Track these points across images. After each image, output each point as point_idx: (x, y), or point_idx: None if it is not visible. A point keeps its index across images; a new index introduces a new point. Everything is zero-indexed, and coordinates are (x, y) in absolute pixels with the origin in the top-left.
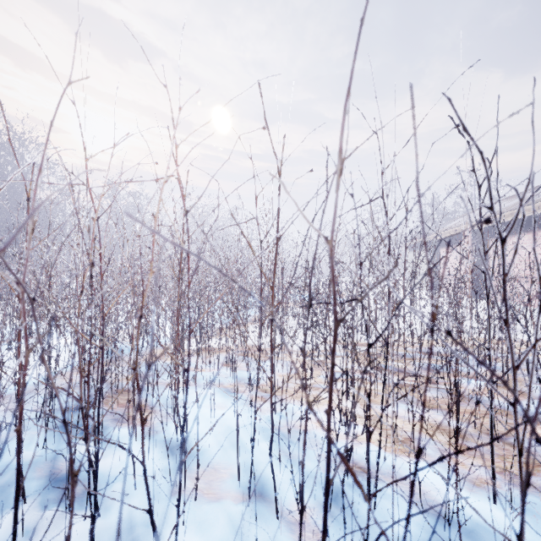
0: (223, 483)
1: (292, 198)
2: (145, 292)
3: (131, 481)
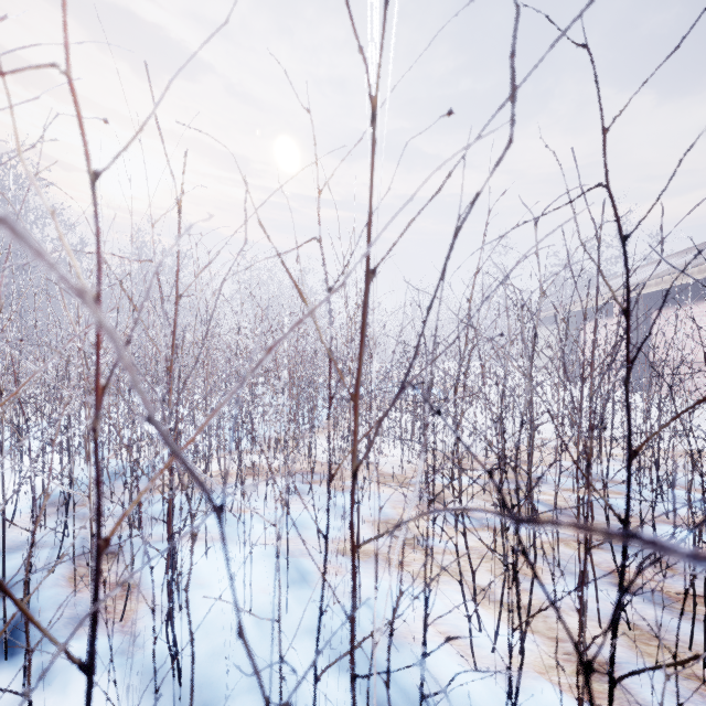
0: None
1: None
2: None
3: None
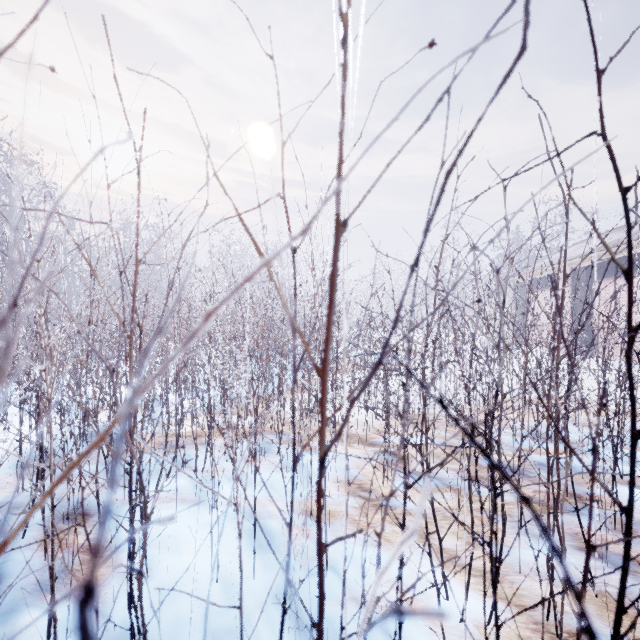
0: None
1: None
2: None
3: None
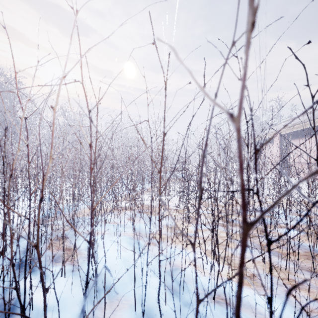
0: (124, 313)
1: (185, 67)
2: (45, 178)
3: (57, 312)
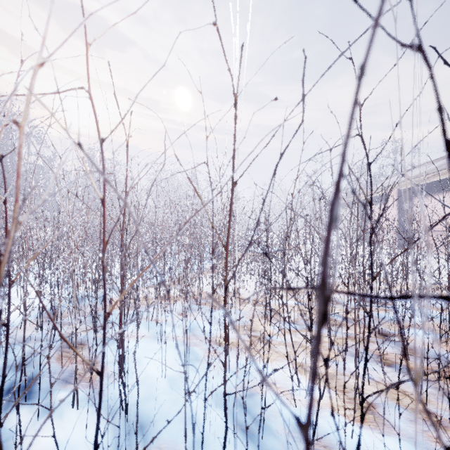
0: None
1: None
2: (3, 261)
3: None
